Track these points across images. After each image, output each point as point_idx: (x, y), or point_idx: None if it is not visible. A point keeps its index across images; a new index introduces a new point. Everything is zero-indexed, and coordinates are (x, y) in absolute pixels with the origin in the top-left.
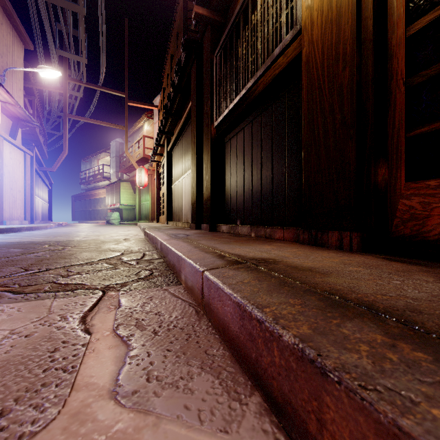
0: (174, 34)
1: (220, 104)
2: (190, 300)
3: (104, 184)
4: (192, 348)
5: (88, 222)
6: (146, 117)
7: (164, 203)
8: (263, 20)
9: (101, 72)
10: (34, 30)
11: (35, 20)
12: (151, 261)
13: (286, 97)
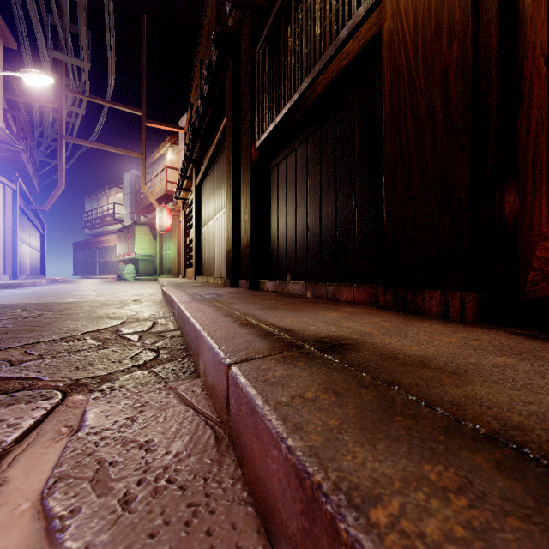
0: (205, 32)
1: (263, 118)
2: (208, 411)
3: (116, 228)
4: None
5: (94, 277)
6: (170, 142)
7: (192, 253)
8: None
9: (109, 82)
10: (17, 22)
11: (18, 9)
12: (161, 334)
13: (356, 102)
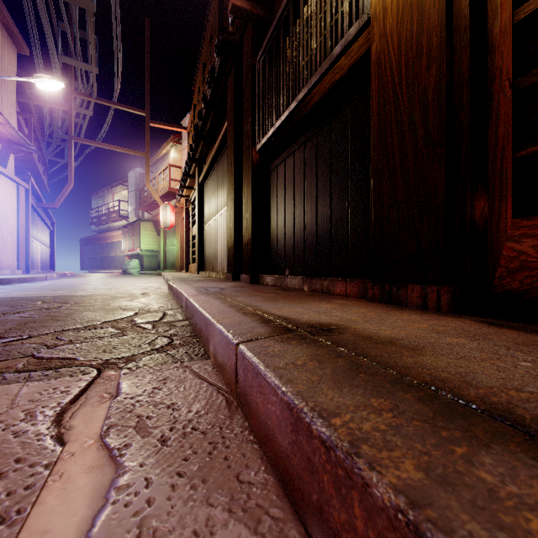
0: (207, 37)
1: (264, 122)
2: (219, 384)
3: (121, 225)
4: (217, 469)
5: (100, 272)
6: (173, 141)
7: (195, 248)
8: (319, 12)
9: (115, 84)
10: (29, 30)
11: (31, 18)
12: (172, 324)
13: (349, 111)
